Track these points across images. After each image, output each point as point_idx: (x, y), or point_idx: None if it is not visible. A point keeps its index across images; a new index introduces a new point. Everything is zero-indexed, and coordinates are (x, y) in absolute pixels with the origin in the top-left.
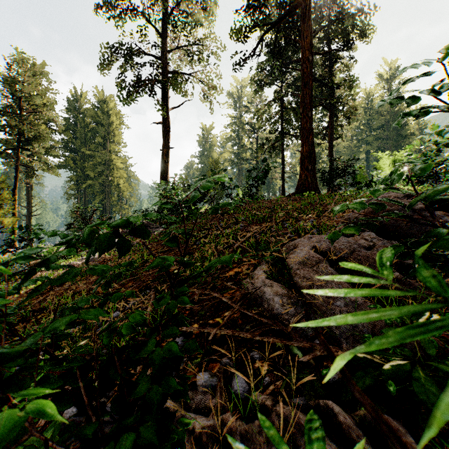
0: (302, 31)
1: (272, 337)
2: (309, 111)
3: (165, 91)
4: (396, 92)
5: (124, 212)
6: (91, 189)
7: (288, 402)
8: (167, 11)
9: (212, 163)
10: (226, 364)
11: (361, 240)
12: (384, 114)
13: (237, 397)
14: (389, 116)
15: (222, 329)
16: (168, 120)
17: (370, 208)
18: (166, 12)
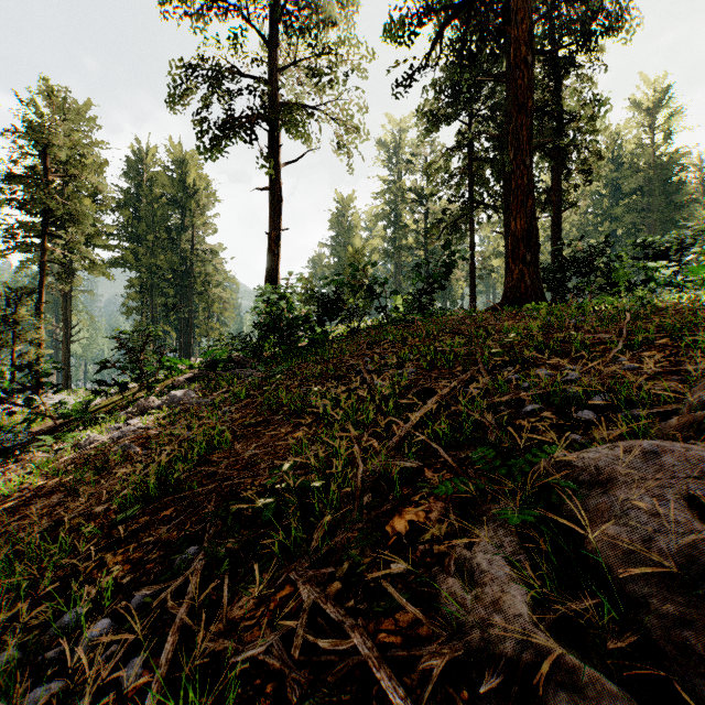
0: (514, 13)
1: None
2: (527, 156)
3: (274, 135)
4: (664, 131)
5: (213, 335)
6: (162, 299)
7: None
8: (277, 1)
9: (353, 255)
10: None
11: None
12: (642, 169)
13: None
14: (651, 172)
15: None
16: (279, 183)
17: None
18: (276, 2)
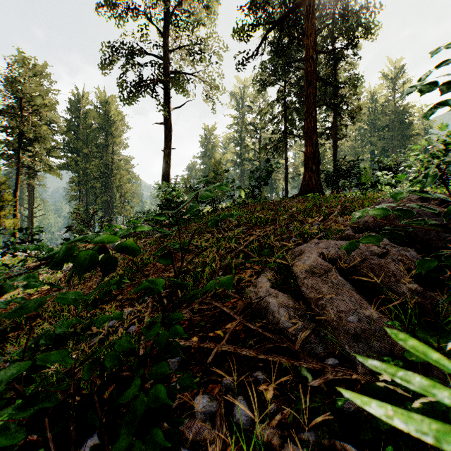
0: (306, 30)
1: (278, 356)
2: (313, 111)
3: (167, 91)
4: (401, 92)
5: (126, 213)
6: (93, 190)
7: (299, 445)
8: (169, 10)
9: (215, 164)
10: (228, 386)
11: (373, 247)
12: (388, 114)
13: (239, 427)
14: (393, 116)
15: (223, 344)
16: (170, 120)
17: None
18: (168, 11)
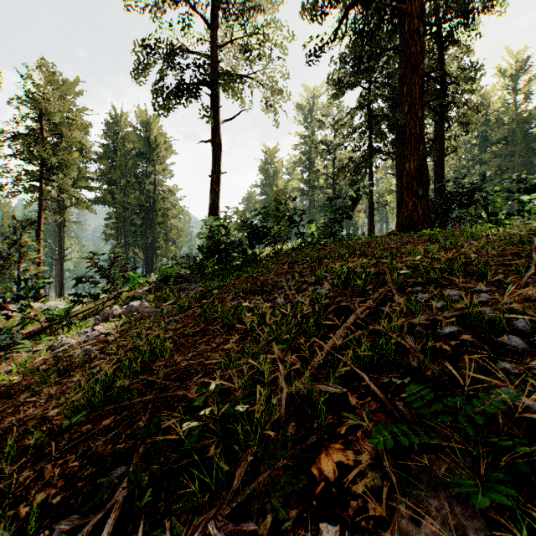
0: None
1: None
2: (419, 110)
3: (215, 99)
4: (524, 92)
5: (171, 255)
6: (132, 228)
7: None
8: None
9: (277, 193)
10: None
11: None
12: (506, 123)
13: None
14: (513, 125)
15: None
16: (219, 136)
17: None
18: None
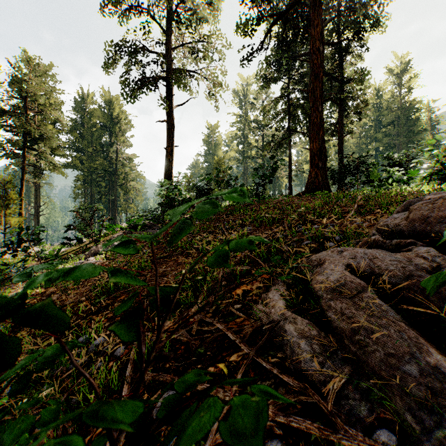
0: (312, 21)
1: (304, 420)
2: (320, 105)
3: (170, 88)
4: (407, 87)
5: (130, 211)
6: (97, 189)
7: None
8: (171, 7)
9: (218, 162)
10: None
11: (417, 259)
12: (394, 110)
13: None
14: (399, 112)
15: (227, 391)
16: (172, 118)
17: (418, 212)
18: (170, 8)
